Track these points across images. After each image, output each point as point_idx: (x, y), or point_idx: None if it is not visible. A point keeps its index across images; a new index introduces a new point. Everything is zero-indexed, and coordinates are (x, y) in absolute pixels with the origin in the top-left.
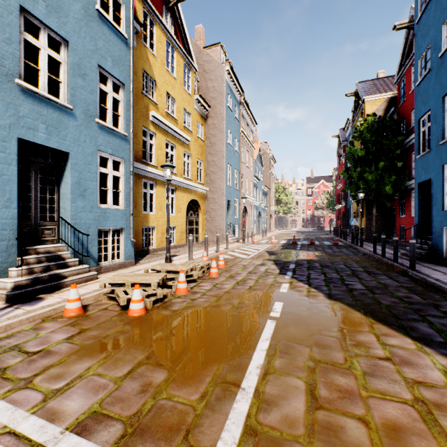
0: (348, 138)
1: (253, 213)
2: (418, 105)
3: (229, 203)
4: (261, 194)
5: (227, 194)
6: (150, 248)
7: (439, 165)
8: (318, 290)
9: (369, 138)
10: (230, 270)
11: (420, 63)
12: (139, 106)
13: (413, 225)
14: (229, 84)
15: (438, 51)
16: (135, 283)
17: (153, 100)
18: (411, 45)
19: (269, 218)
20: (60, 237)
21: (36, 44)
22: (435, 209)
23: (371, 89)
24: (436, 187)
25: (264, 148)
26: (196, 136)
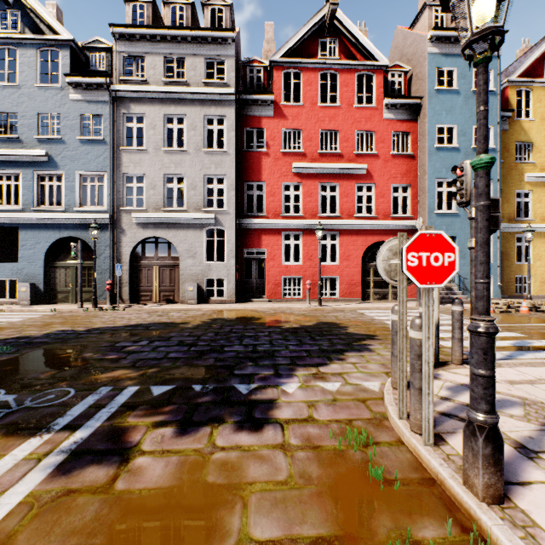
0: None
1: None
2: None
3: None
4: None
5: None
6: (524, 295)
7: None
8: None
9: None
10: None
11: None
12: (511, 175)
13: None
14: None
15: None
16: (491, 303)
17: (528, 162)
18: None
19: None
20: (451, 280)
21: (441, 190)
22: None
23: None
24: None
25: None
26: None
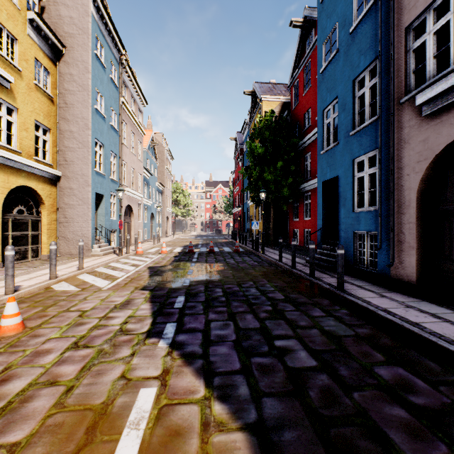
0: (245, 141)
1: (144, 214)
2: (323, 94)
3: (100, 198)
4: (155, 192)
5: (95, 184)
6: None
7: (349, 159)
8: (231, 405)
9: (267, 136)
10: (27, 342)
11: (325, 48)
12: None
13: (307, 228)
14: (99, 24)
15: (348, 27)
16: None
17: None
18: (304, 48)
19: (166, 220)
20: None
21: None
22: (344, 210)
23: (267, 90)
24: (345, 185)
25: (159, 140)
26: (32, 82)
